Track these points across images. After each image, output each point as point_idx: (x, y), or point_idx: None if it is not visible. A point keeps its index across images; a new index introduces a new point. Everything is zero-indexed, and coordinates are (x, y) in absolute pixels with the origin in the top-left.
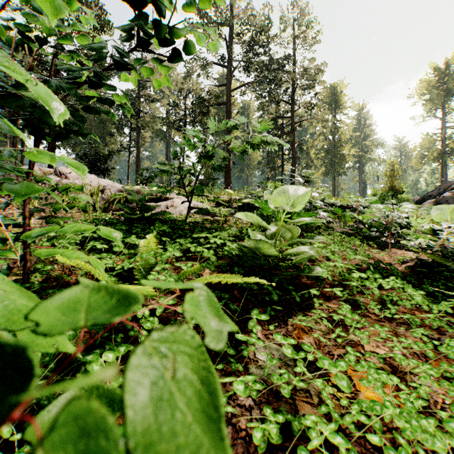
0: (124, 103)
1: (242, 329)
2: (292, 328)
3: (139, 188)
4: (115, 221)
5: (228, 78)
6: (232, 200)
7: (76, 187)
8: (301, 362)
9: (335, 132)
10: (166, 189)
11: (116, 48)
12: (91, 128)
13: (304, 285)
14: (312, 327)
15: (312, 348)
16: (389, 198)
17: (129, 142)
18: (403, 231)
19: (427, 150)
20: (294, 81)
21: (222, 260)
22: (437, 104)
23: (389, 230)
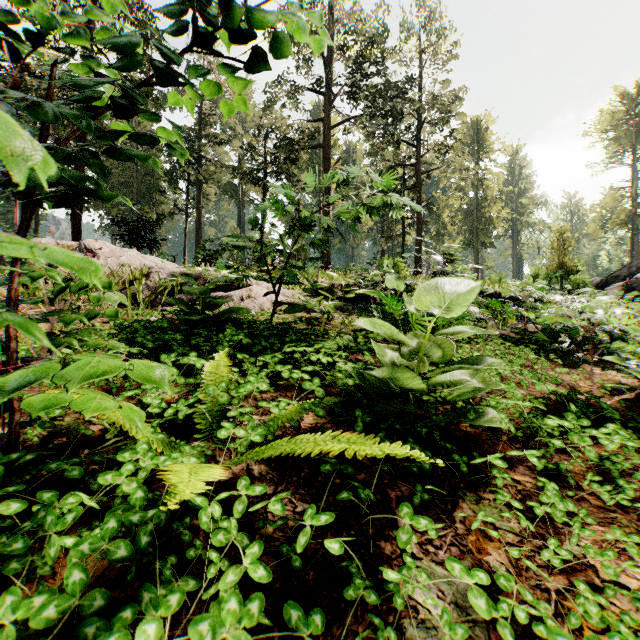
0: (178, 146)
1: (379, 531)
2: (464, 529)
3: (201, 270)
4: (165, 325)
5: (326, 110)
6: (335, 286)
7: (101, 284)
8: (505, 627)
9: (478, 185)
10: (241, 275)
11: (165, 53)
12: (132, 181)
13: (466, 436)
14: (496, 524)
15: (512, 582)
16: (557, 281)
17: (186, 201)
18: (612, 343)
19: (611, 210)
20: (420, 114)
21: (330, 389)
22: (625, 145)
23: (591, 342)
